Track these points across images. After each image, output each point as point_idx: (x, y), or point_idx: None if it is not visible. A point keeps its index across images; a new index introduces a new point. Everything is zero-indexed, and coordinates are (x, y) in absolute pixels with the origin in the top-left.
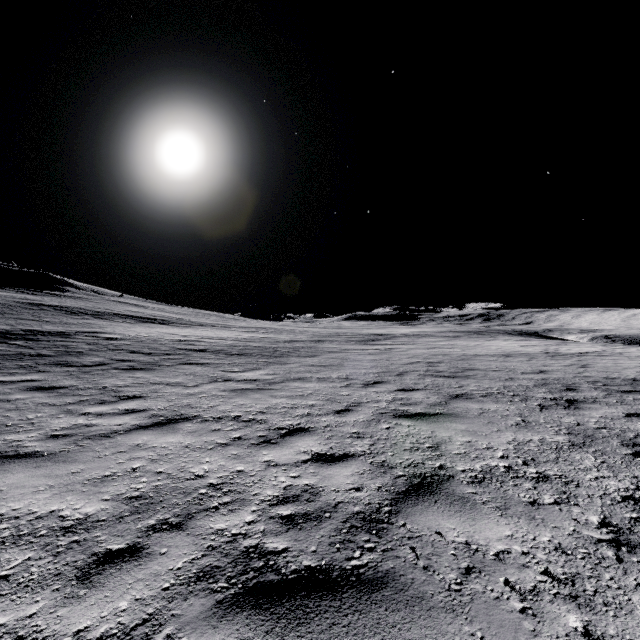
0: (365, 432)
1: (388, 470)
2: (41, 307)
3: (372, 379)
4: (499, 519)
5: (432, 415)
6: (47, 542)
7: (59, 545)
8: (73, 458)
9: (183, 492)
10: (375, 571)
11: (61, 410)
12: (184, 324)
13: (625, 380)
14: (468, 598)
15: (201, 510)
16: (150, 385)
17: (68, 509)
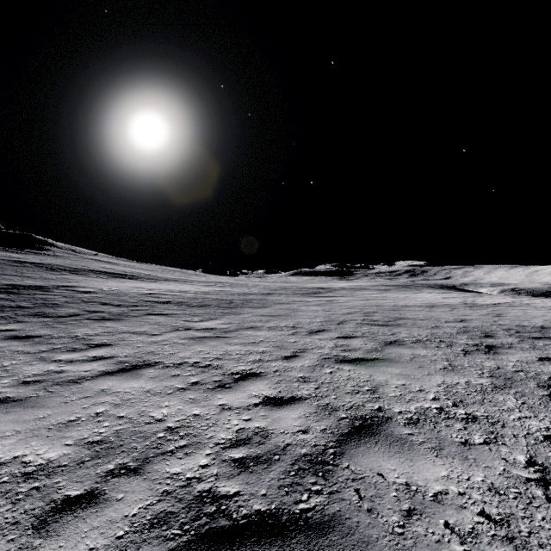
0: (310, 376)
1: (332, 412)
2: (24, 264)
3: (316, 327)
4: (435, 459)
5: (370, 360)
6: (8, 489)
7: (19, 492)
8: (41, 403)
9: (142, 436)
10: (322, 515)
11: (35, 357)
12: (151, 279)
13: (534, 328)
14: (411, 542)
15: (158, 454)
16: (118, 334)
17: (31, 455)
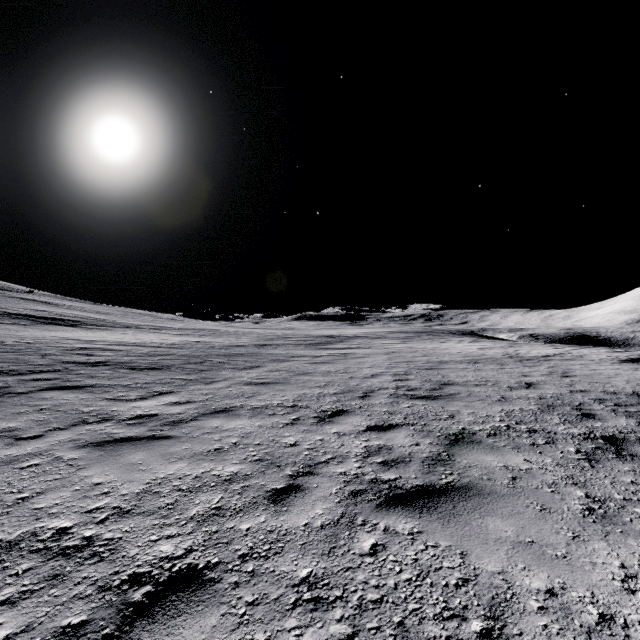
0: (329, 574)
1: None
2: None
3: (329, 406)
4: None
5: (441, 493)
6: None
7: None
8: None
9: None
10: None
11: None
12: (101, 326)
13: (630, 396)
14: None
15: None
16: None
17: None
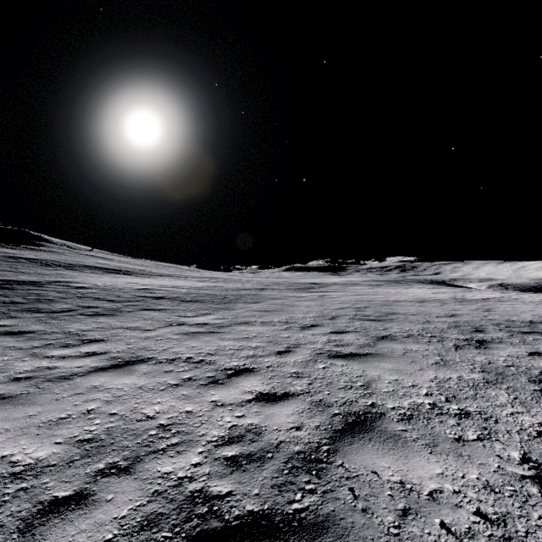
0: (303, 372)
1: (325, 408)
2: (18, 260)
3: (309, 323)
4: (429, 456)
5: (362, 355)
6: None
7: (6, 493)
8: (32, 400)
9: (134, 434)
10: (316, 515)
11: (27, 353)
12: (146, 274)
13: (523, 322)
14: None
15: (150, 452)
16: (111, 329)
17: (20, 454)
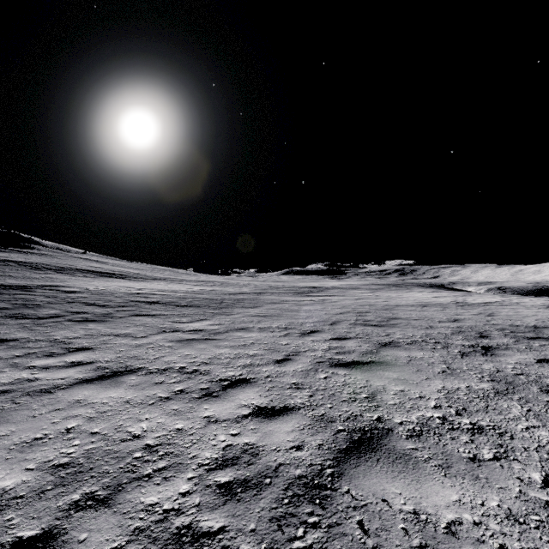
0: (304, 382)
1: (328, 424)
2: (6, 263)
3: (308, 328)
4: (444, 480)
5: (365, 363)
6: None
7: None
8: (6, 418)
9: (116, 457)
10: None
11: (6, 364)
12: (140, 278)
13: (528, 327)
14: None
15: (133, 479)
16: (100, 336)
17: None
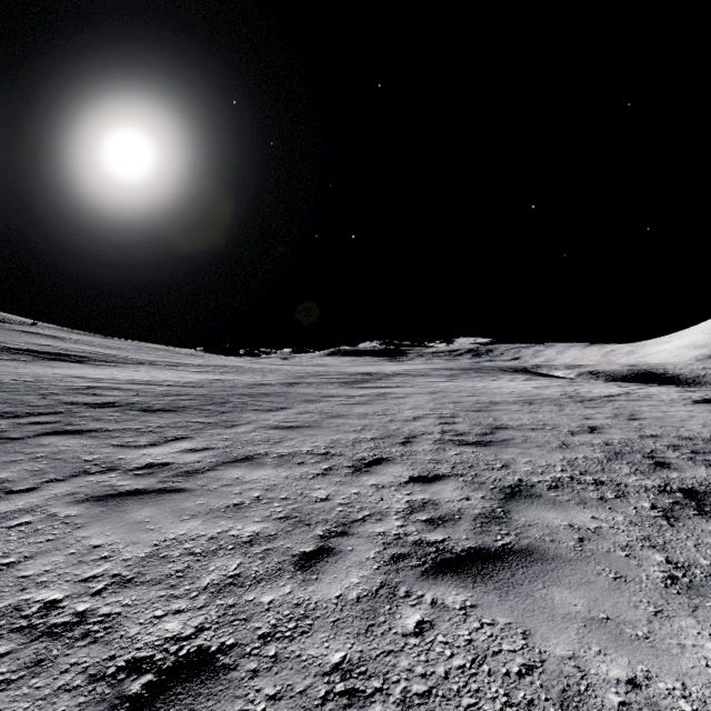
0: (366, 660)
1: None
2: None
3: (366, 454)
4: None
5: (497, 558)
6: None
7: None
8: None
9: None
10: None
11: None
12: (111, 362)
13: (708, 441)
14: None
15: None
16: None
17: None
